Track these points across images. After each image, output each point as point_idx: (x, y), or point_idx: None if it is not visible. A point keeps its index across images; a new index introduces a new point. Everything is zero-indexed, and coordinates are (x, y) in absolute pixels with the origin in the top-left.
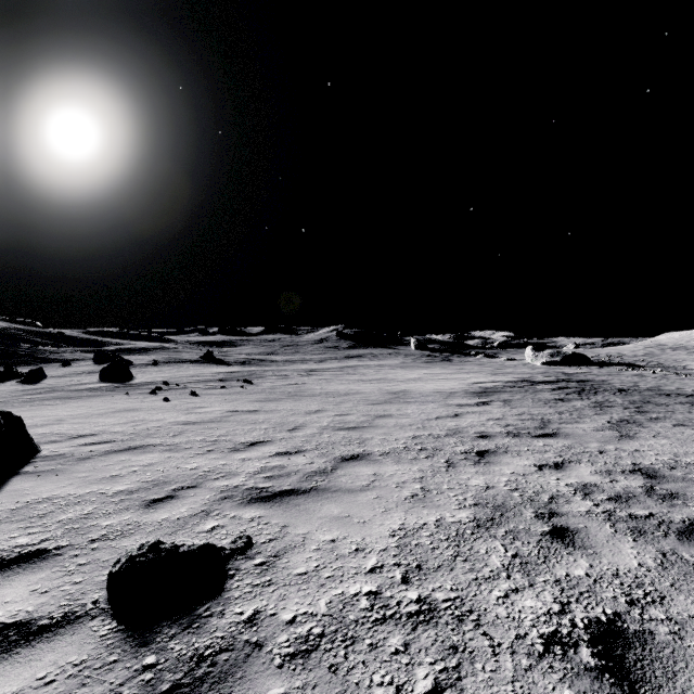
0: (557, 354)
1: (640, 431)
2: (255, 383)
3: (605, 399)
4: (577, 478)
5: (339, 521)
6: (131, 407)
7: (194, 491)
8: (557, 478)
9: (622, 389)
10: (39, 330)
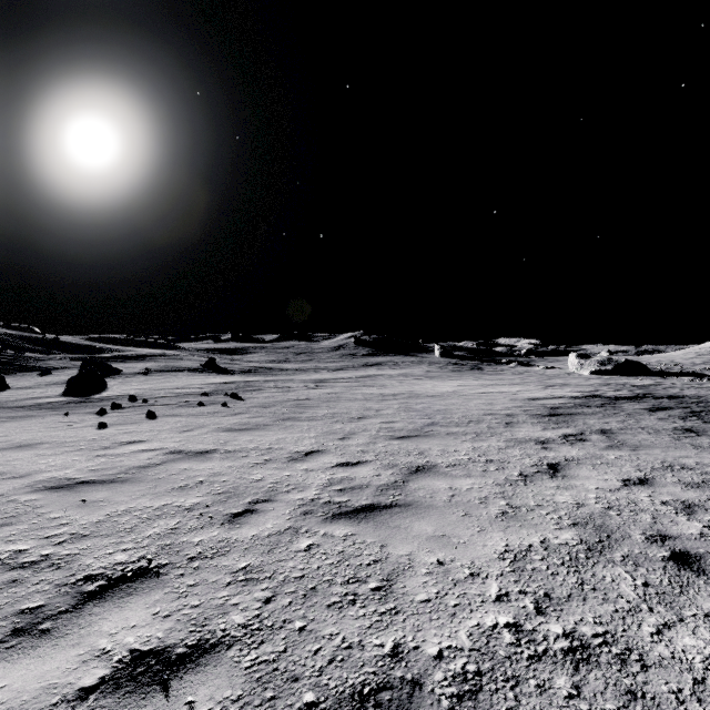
0: (608, 361)
1: None
2: (245, 398)
3: None
4: None
5: None
6: (35, 439)
7: None
8: None
9: None
10: (32, 335)
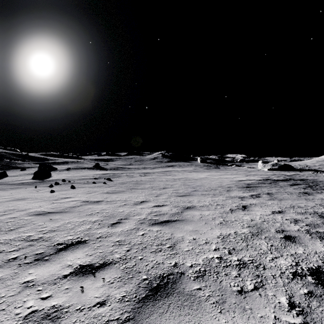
0: (276, 164)
1: None
2: (113, 180)
3: None
4: None
5: None
6: (24, 197)
7: None
8: None
9: None
10: (16, 153)
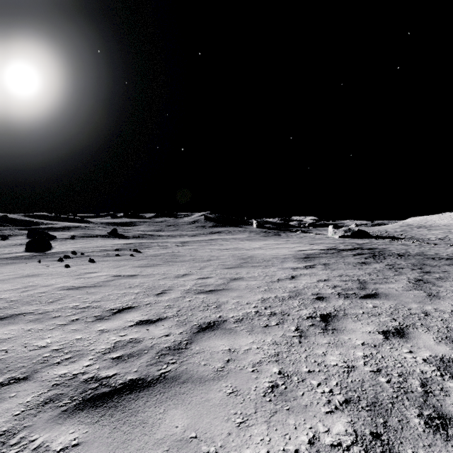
0: (349, 230)
1: (439, 290)
2: (142, 252)
3: (393, 262)
4: (428, 350)
5: (182, 450)
6: (34, 273)
7: (19, 388)
8: (410, 351)
9: (400, 255)
10: None
